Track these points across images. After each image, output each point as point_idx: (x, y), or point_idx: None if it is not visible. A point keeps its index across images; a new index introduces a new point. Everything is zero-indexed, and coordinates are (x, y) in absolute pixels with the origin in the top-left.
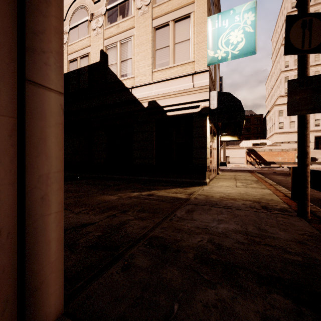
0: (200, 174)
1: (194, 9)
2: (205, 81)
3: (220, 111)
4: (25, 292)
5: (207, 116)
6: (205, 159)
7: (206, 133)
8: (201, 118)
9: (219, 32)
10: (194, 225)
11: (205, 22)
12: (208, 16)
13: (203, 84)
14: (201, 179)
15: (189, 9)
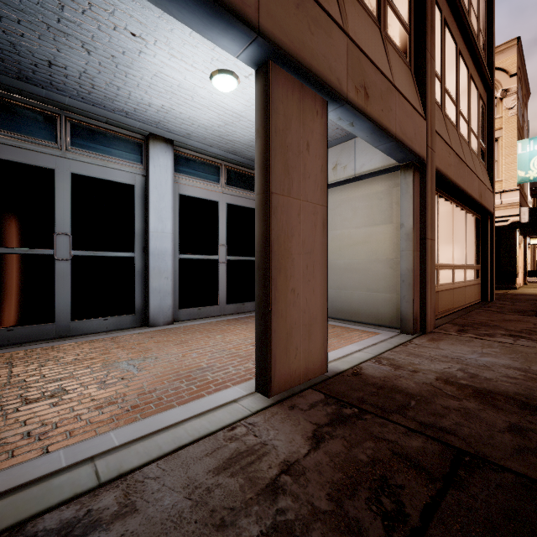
0: (509, 280)
1: (501, 135)
2: (515, 199)
3: (532, 225)
4: (493, 291)
5: (517, 228)
6: (514, 267)
7: (516, 244)
8: (510, 231)
9: (531, 156)
10: (520, 297)
11: (515, 146)
12: (517, 136)
13: (513, 201)
14: (510, 284)
15: (496, 135)
